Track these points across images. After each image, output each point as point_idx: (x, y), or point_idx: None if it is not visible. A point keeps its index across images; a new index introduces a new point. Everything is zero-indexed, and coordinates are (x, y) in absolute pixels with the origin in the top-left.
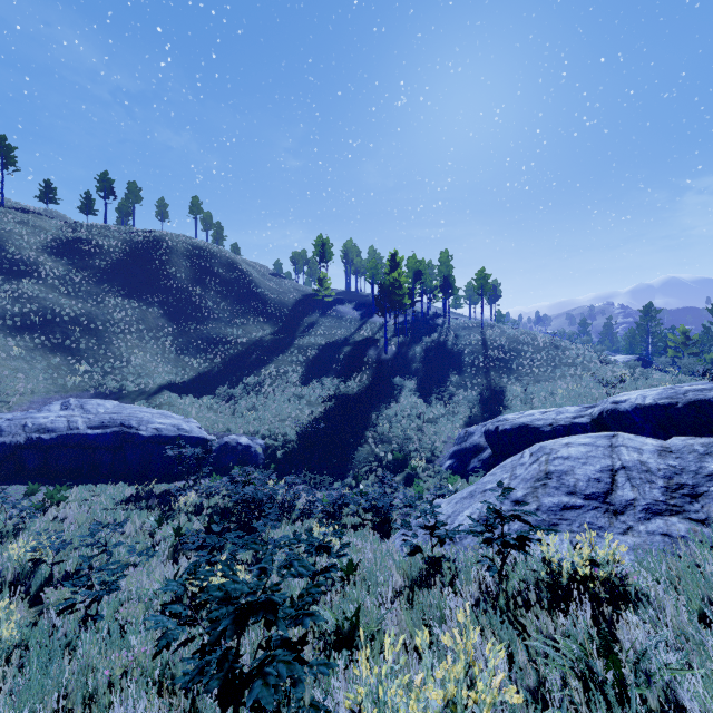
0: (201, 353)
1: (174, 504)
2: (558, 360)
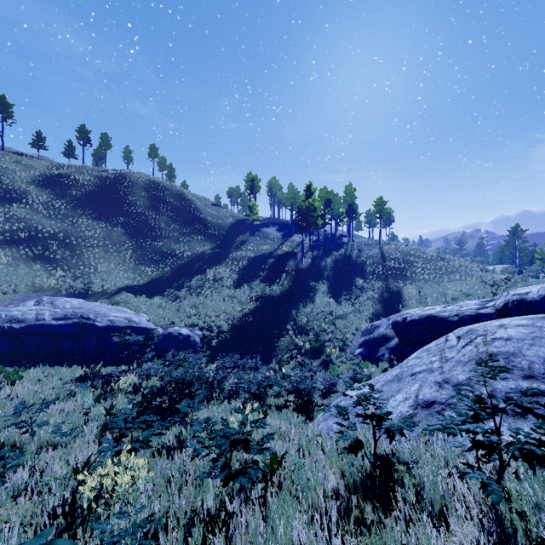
0: (154, 263)
1: (114, 384)
2: (445, 269)
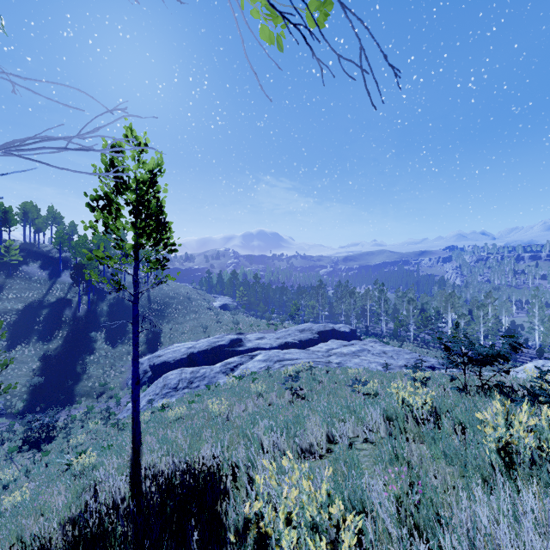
0: None
1: None
2: (189, 308)
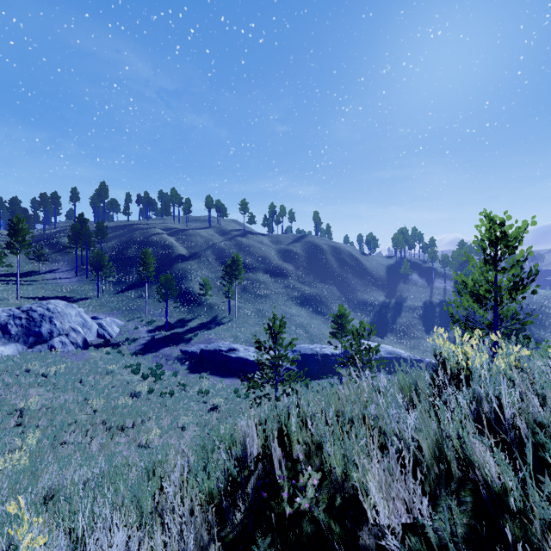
0: (362, 311)
1: None
2: None
